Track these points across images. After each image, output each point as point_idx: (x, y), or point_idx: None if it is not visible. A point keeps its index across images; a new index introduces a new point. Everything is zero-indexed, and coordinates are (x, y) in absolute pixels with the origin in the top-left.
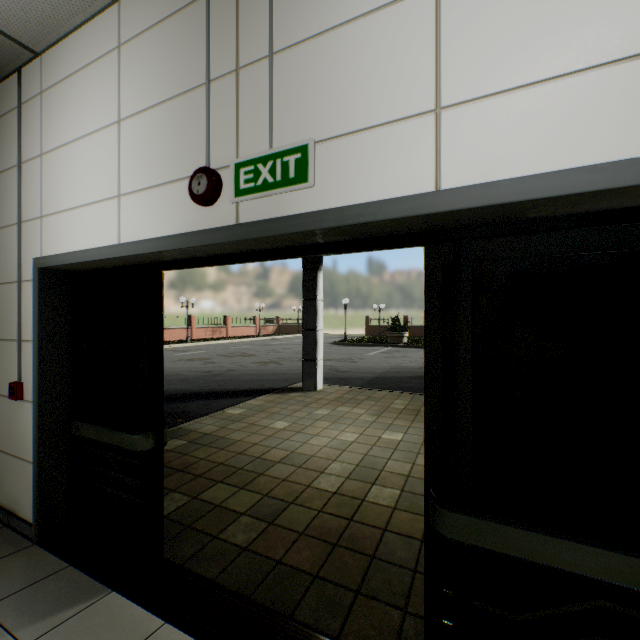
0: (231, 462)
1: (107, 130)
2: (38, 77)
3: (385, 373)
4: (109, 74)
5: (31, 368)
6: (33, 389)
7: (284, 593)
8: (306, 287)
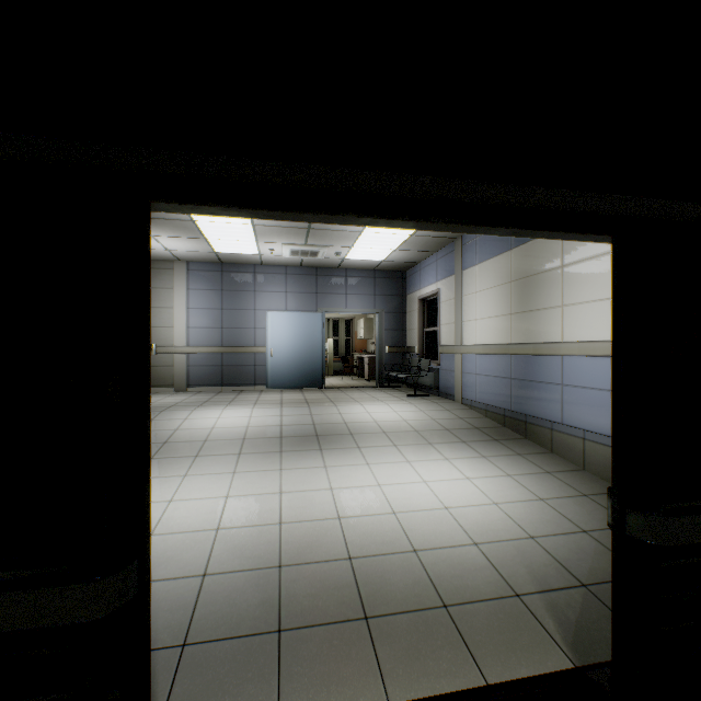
0: None
1: None
2: None
3: None
4: None
5: None
6: None
7: None
8: None
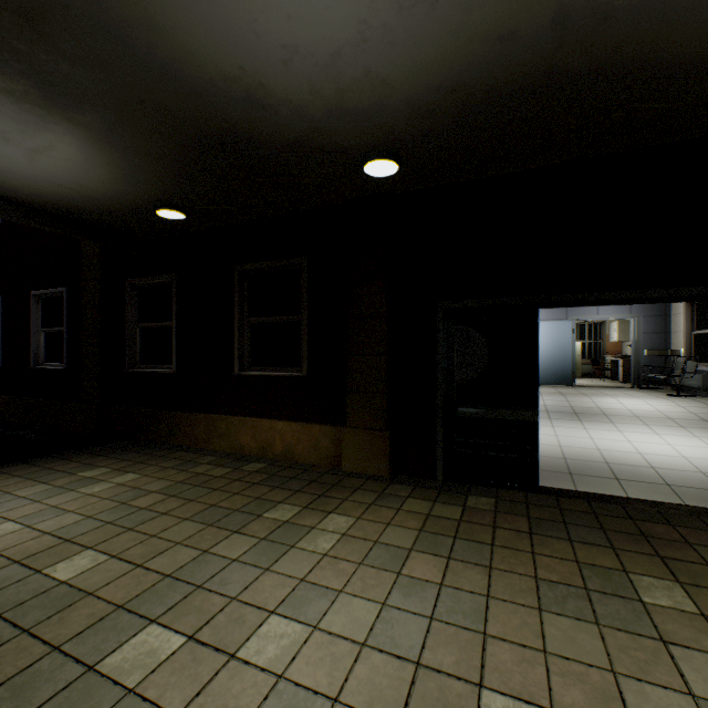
0: None
1: None
2: None
3: None
4: None
5: None
6: None
7: (639, 512)
8: None
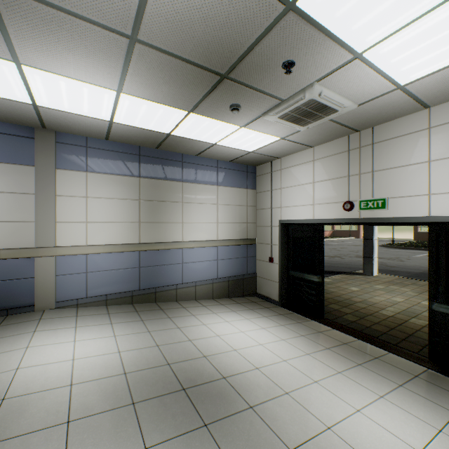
0: (334, 298)
1: (308, 184)
2: (279, 164)
3: None
4: (309, 168)
5: (276, 253)
6: (278, 259)
7: (372, 333)
8: None
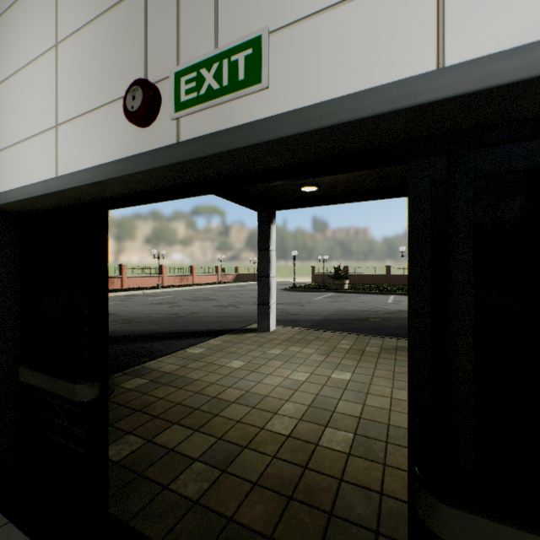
0: (188, 402)
1: (45, 56)
2: None
3: (330, 315)
4: None
5: None
6: None
7: None
8: (260, 238)
